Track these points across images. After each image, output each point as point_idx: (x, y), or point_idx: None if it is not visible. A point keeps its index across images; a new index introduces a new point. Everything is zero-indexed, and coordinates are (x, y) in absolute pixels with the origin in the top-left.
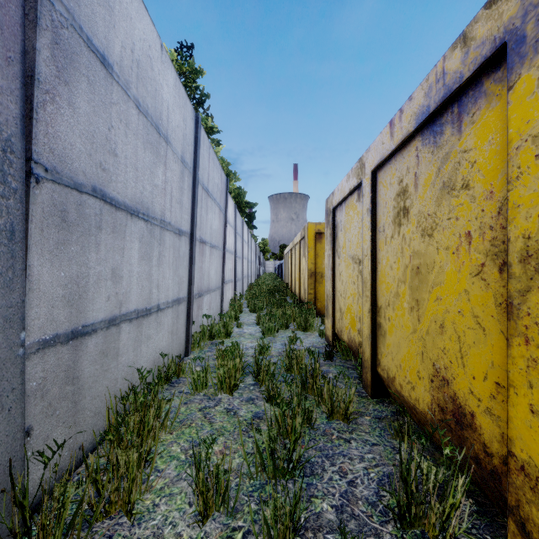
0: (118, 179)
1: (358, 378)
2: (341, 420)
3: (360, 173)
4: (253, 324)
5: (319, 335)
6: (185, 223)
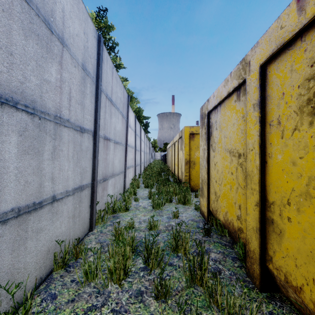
0: None
1: (238, 260)
2: None
3: (243, 73)
4: (146, 198)
5: (195, 209)
6: (88, 122)
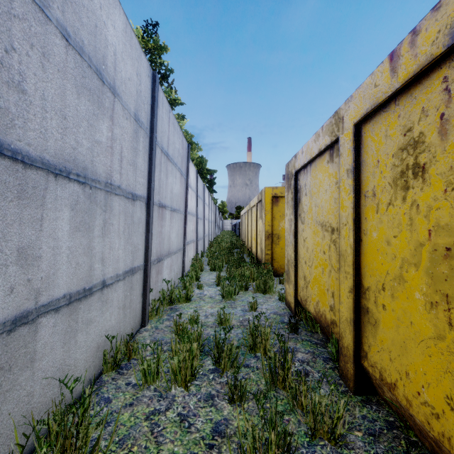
0: (28, 126)
1: (330, 360)
2: (326, 440)
3: (336, 130)
4: (214, 285)
5: (279, 299)
6: (140, 187)
